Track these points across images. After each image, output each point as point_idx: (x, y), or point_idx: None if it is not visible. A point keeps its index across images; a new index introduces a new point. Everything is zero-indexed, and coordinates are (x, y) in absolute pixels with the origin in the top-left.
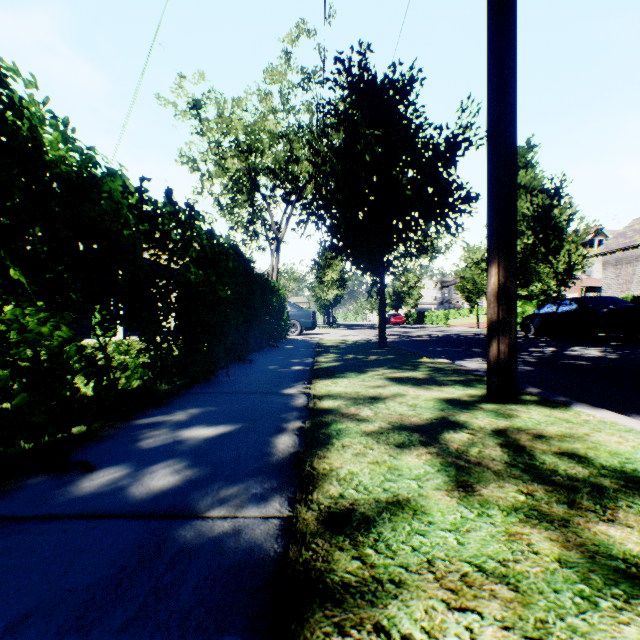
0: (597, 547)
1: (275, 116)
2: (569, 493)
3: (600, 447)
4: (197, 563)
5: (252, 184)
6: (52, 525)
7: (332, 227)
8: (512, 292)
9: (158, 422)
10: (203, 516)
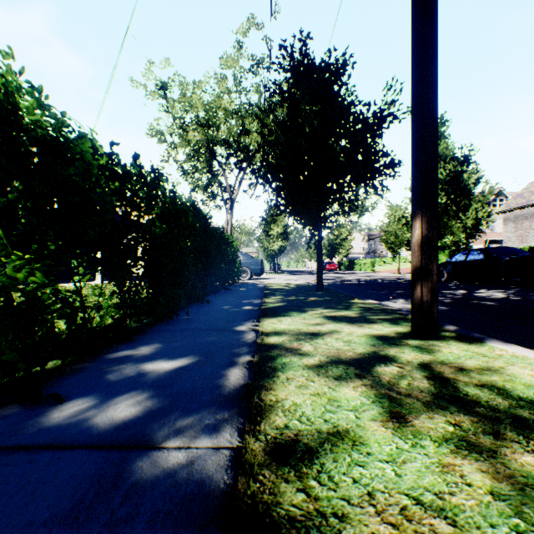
0: (526, 479)
1: (229, 96)
2: (493, 424)
3: (515, 379)
4: (151, 495)
5: (210, 153)
6: (20, 456)
7: (277, 188)
8: (434, 242)
9: (125, 356)
10: (159, 447)
